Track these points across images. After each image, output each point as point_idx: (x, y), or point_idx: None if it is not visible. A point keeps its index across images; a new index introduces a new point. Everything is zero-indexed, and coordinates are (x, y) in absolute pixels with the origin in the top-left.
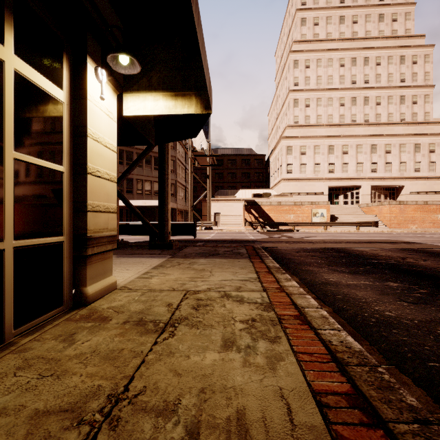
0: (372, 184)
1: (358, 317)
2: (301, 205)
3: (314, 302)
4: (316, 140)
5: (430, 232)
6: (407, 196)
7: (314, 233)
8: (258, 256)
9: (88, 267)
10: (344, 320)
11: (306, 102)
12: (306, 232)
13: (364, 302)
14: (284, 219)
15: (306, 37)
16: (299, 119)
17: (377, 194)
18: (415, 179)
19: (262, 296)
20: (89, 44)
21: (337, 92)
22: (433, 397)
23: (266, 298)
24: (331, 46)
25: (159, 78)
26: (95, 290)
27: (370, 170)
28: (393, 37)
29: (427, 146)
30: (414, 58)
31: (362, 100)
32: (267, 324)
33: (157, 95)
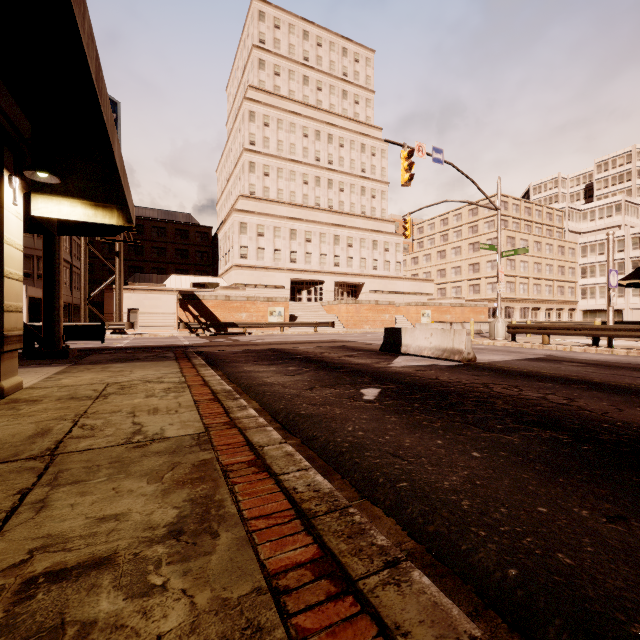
0: (336, 280)
1: (248, 385)
2: (256, 301)
3: (219, 378)
4: (277, 220)
5: (378, 331)
6: (367, 295)
7: (268, 335)
8: (187, 358)
9: (2, 363)
10: (240, 388)
11: (265, 170)
12: (260, 335)
13: (260, 378)
14: (235, 319)
15: (265, 85)
16: (256, 189)
17: (341, 291)
18: (373, 277)
19: (181, 379)
20: (5, 156)
21: (300, 166)
22: (260, 403)
23: (183, 379)
24: (294, 108)
25: (77, 186)
26: (9, 385)
27: (334, 263)
28: (355, 121)
29: (383, 244)
30: (373, 150)
31: (326, 182)
32: (179, 388)
33: (75, 202)
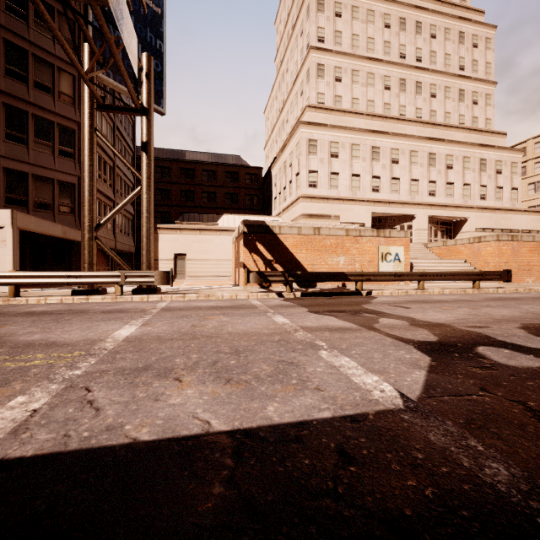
0: (431, 214)
1: None
2: (359, 236)
3: None
4: (354, 135)
5: None
6: (471, 235)
7: (433, 300)
8: None
9: None
10: None
11: (336, 73)
12: (404, 297)
13: None
14: (328, 266)
15: None
16: (325, 99)
17: (434, 230)
18: (481, 210)
19: None
20: None
21: (380, 66)
22: None
23: None
24: None
25: None
26: None
27: (428, 191)
28: (449, 3)
29: (493, 163)
30: (475, 40)
31: (413, 85)
32: None
33: None
